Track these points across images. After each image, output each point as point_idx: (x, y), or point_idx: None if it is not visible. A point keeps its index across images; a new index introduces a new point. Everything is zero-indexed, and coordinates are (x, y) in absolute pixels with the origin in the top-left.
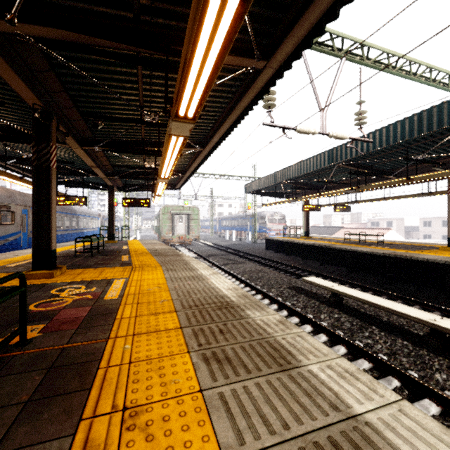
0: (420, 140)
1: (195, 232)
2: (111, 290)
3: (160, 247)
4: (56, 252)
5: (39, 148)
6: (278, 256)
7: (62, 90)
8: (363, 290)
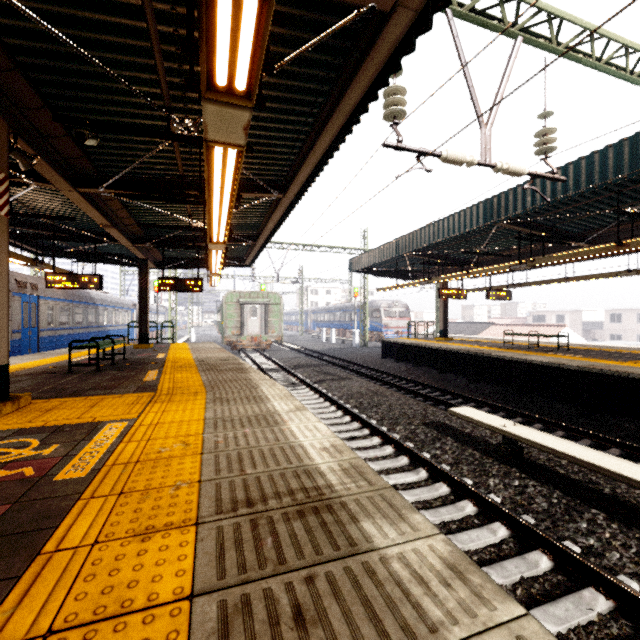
0: None
1: (275, 330)
2: (85, 452)
3: (217, 356)
4: (46, 363)
5: None
6: (402, 368)
7: (11, 67)
8: (546, 427)
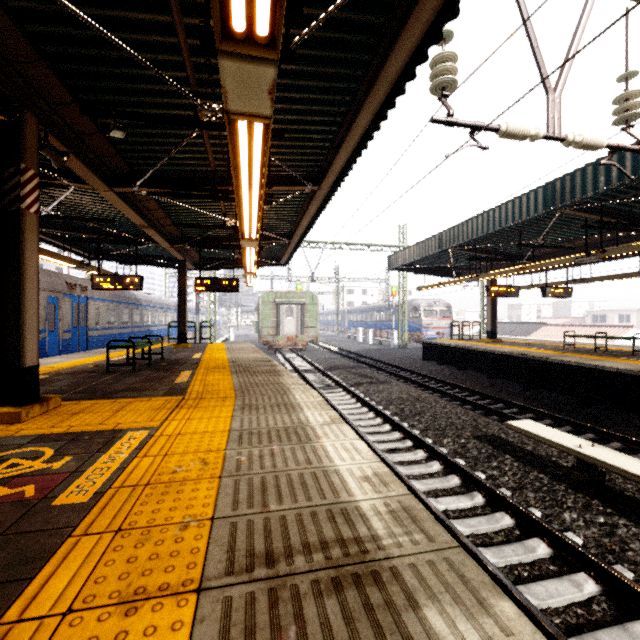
0: None
1: (311, 331)
2: (95, 468)
3: (251, 356)
4: (89, 362)
5: (4, 176)
6: (445, 372)
7: (37, 57)
8: (627, 446)
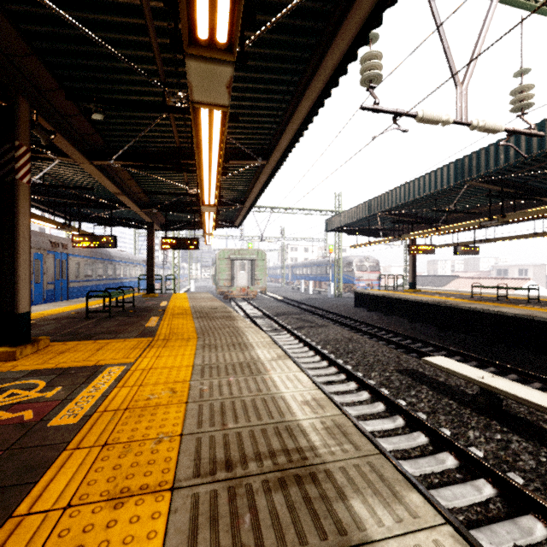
0: None
1: (260, 282)
2: (81, 397)
3: (210, 304)
4: (71, 309)
5: (1, 151)
6: (373, 317)
7: (29, 52)
8: (522, 378)
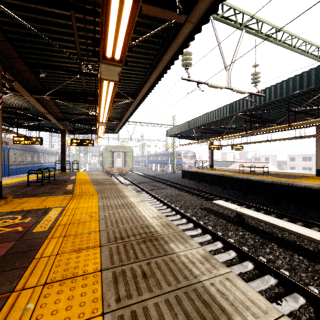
0: (298, 96)
1: (129, 165)
2: (44, 220)
3: (101, 177)
4: (14, 181)
5: None
6: (191, 183)
7: (4, 39)
8: (256, 209)
